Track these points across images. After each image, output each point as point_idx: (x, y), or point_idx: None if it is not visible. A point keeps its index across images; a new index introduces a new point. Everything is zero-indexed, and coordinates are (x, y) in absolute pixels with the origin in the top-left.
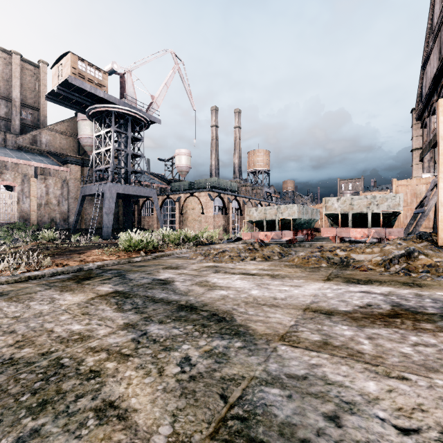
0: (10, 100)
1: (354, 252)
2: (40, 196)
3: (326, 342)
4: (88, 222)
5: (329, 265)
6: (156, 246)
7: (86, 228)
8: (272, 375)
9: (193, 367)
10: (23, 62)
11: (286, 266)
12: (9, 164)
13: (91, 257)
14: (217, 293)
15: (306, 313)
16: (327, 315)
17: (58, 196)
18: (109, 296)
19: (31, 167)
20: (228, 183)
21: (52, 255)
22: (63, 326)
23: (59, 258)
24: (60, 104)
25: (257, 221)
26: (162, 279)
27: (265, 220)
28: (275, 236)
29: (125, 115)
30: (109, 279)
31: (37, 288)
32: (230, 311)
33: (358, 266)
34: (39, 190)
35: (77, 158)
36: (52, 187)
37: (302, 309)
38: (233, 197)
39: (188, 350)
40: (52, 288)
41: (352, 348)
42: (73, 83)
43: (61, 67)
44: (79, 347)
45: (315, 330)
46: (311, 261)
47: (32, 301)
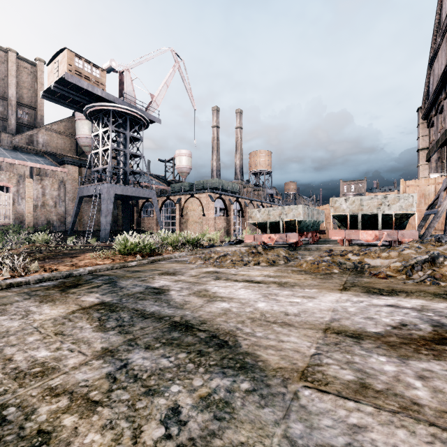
0: (5, 99)
1: (368, 256)
2: (36, 198)
3: (364, 384)
4: (86, 224)
5: (342, 271)
6: (153, 249)
7: (84, 230)
8: (297, 446)
9: (183, 427)
10: (19, 60)
11: (293, 272)
12: (4, 164)
13: (84, 261)
14: (217, 305)
15: (327, 335)
16: (354, 340)
17: (55, 197)
18: (93, 309)
19: (27, 167)
20: (230, 184)
21: (42, 259)
22: (26, 352)
23: (49, 262)
24: (57, 103)
25: (260, 223)
26: (156, 288)
27: (268, 222)
28: (279, 238)
29: (124, 114)
30: (97, 287)
31: (16, 297)
32: (233, 332)
33: (376, 273)
34: (35, 191)
35: (75, 158)
36: (49, 188)
37: (322, 330)
38: (235, 199)
39: (178, 395)
40: (32, 298)
41: (402, 395)
42: (69, 80)
43: (58, 64)
44: (36, 386)
45: (345, 363)
46: (322, 267)
47: (4, 315)
